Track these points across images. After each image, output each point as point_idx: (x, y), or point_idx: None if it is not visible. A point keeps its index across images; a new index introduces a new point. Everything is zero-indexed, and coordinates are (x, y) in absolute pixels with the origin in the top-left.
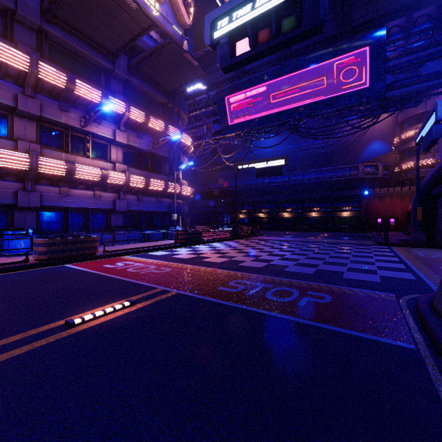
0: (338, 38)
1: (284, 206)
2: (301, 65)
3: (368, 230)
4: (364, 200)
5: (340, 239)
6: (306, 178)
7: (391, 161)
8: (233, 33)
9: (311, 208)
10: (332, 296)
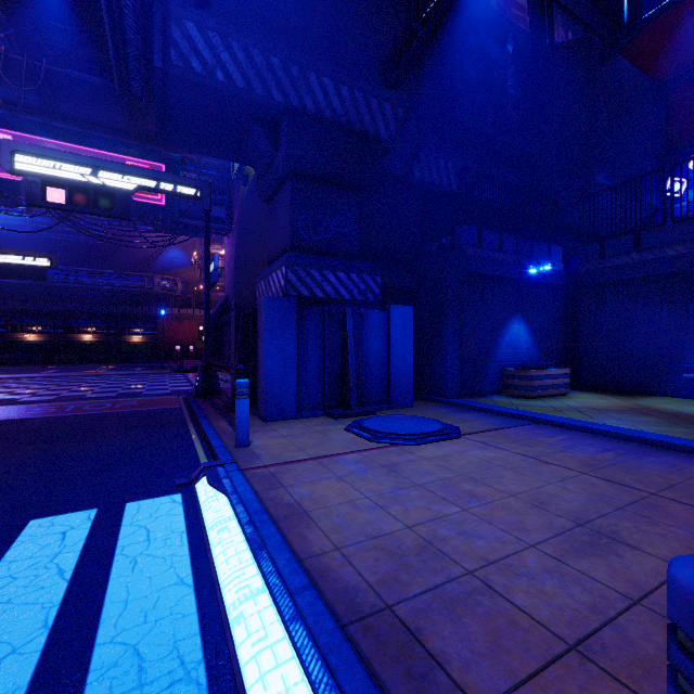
0: (132, 137)
1: (26, 321)
2: (80, 140)
3: (166, 359)
4: (161, 321)
5: (133, 371)
6: (73, 280)
7: (192, 278)
8: (46, 181)
9: (82, 328)
10: (138, 402)
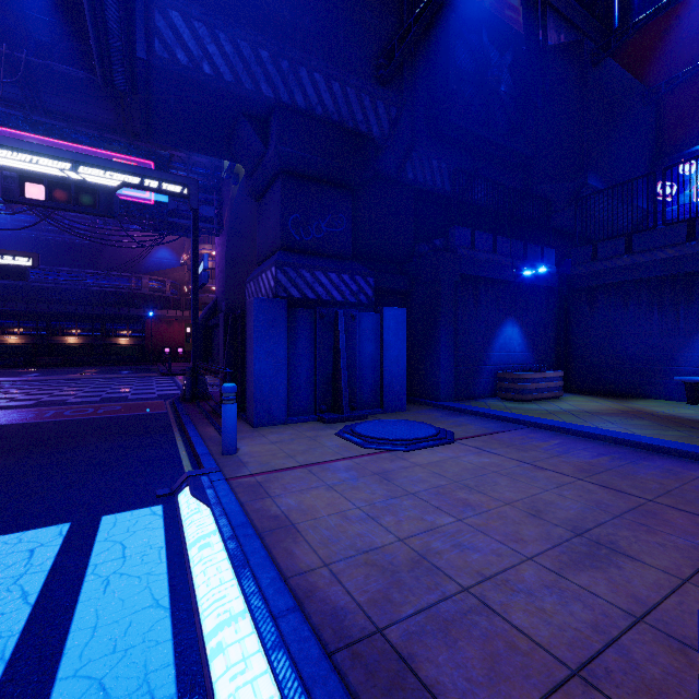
0: (118, 133)
1: (7, 323)
2: (63, 135)
3: (154, 362)
4: (149, 323)
5: (119, 374)
6: (57, 280)
7: (181, 279)
8: (24, 176)
9: (66, 330)
10: (122, 406)
